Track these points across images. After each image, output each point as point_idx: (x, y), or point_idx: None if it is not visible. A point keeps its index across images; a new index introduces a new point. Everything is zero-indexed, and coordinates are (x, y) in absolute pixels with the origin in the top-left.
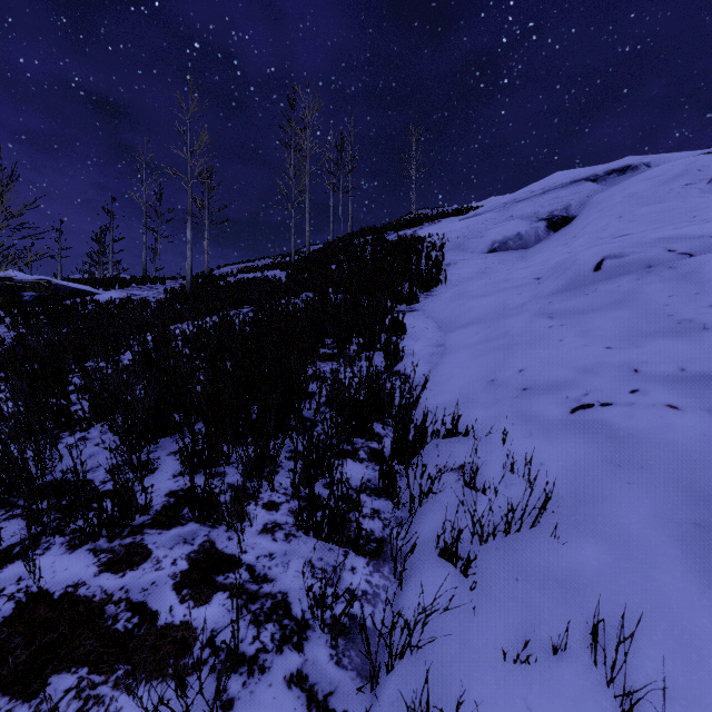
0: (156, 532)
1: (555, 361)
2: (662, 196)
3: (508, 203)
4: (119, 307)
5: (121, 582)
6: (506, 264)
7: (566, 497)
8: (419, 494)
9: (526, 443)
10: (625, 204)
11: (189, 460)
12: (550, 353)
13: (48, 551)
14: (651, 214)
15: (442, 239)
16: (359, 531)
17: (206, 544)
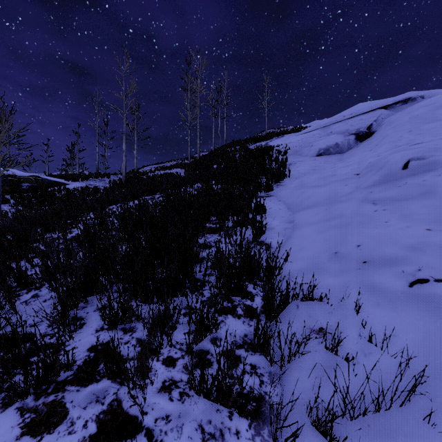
0: (75, 389)
1: (385, 239)
2: (438, 117)
3: (328, 123)
4: (81, 192)
5: None
6: (329, 163)
7: (426, 374)
8: (288, 354)
9: (375, 312)
10: (412, 122)
11: (108, 319)
12: (379, 232)
13: None
14: (433, 128)
15: (285, 148)
16: (241, 388)
17: (114, 404)
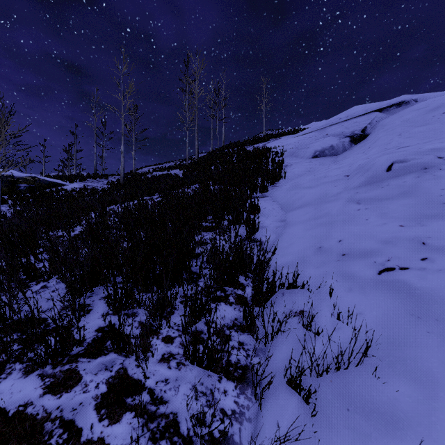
0: (86, 360)
1: (364, 234)
2: (427, 120)
3: (325, 126)
4: (79, 193)
5: (58, 402)
6: (324, 165)
7: (381, 341)
8: (272, 332)
9: (347, 296)
10: (403, 126)
11: (113, 304)
12: (359, 228)
13: (9, 375)
14: (421, 132)
15: (282, 149)
16: (230, 360)
17: (121, 371)
